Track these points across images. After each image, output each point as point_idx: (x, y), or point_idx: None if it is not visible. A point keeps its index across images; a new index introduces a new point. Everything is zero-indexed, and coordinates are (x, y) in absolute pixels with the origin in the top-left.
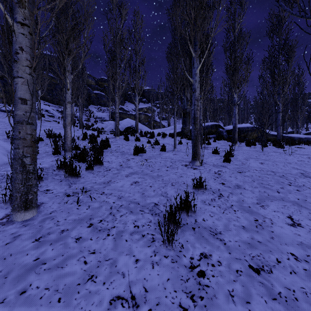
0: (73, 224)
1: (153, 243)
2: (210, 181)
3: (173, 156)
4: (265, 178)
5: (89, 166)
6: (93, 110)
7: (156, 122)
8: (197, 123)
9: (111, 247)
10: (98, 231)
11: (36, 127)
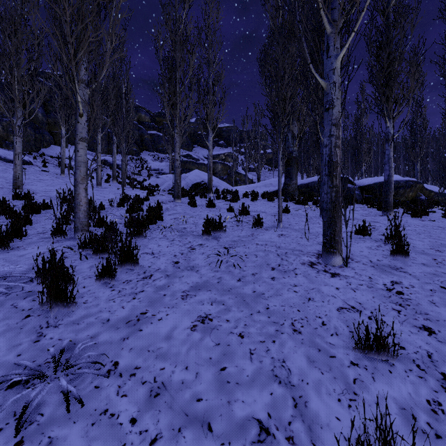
0: None
1: None
2: (387, 317)
3: (278, 239)
4: None
5: (105, 270)
6: (146, 158)
7: (239, 174)
8: (335, 174)
9: None
10: None
11: None
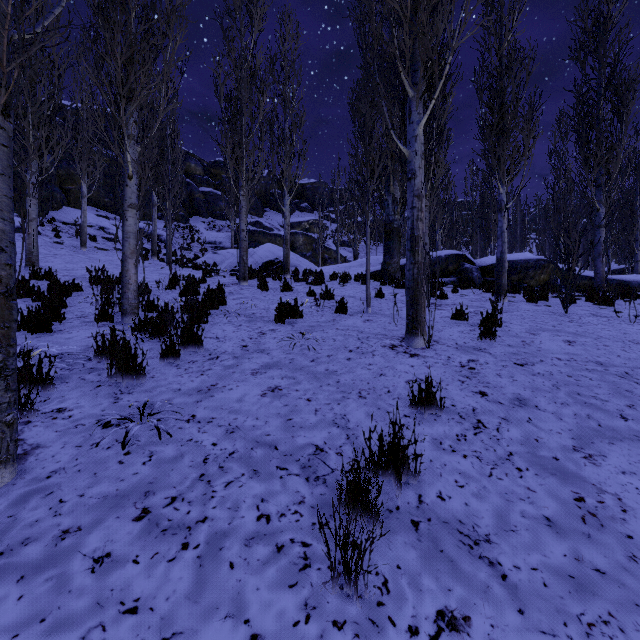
0: (97, 510)
1: (304, 573)
2: (450, 386)
3: (363, 324)
4: (583, 380)
5: (169, 349)
6: (198, 226)
7: (328, 250)
8: (418, 249)
9: (185, 590)
10: (159, 534)
11: (13, 257)
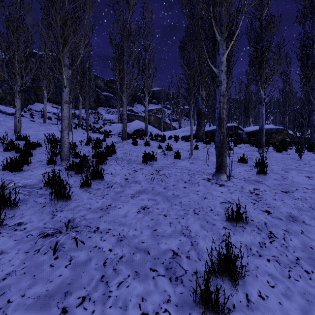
0: (32, 310)
1: None
2: (247, 206)
3: (190, 165)
4: None
5: (85, 182)
6: (101, 112)
7: (166, 123)
8: (223, 125)
9: None
10: None
11: None
